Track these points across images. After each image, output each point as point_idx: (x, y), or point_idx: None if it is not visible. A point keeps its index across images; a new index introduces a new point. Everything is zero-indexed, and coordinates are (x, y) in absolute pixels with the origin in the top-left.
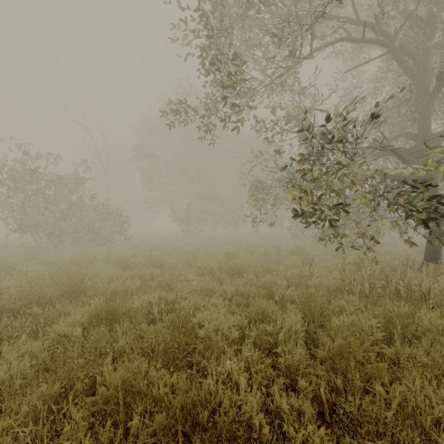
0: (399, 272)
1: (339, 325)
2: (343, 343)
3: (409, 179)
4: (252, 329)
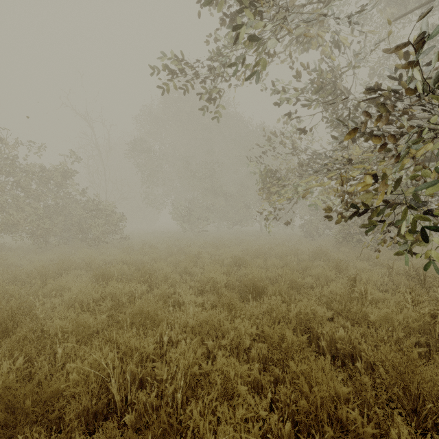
0: None
1: None
2: None
3: None
4: None
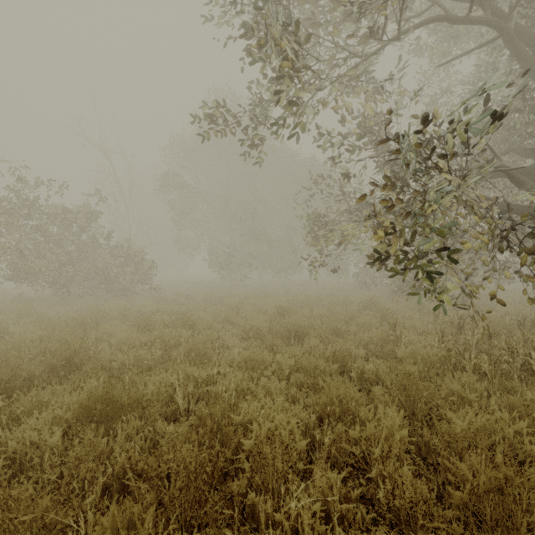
0: (521, 336)
1: (464, 428)
2: (494, 477)
3: (527, 209)
4: (327, 433)
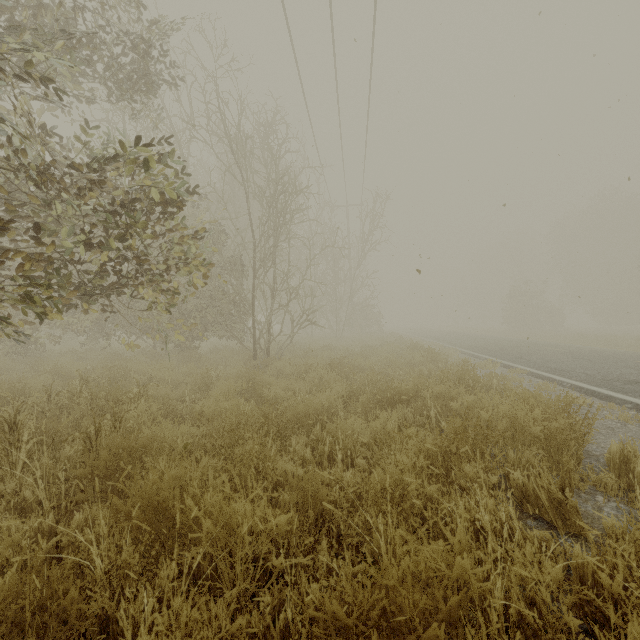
0: None
1: None
2: None
3: None
4: None
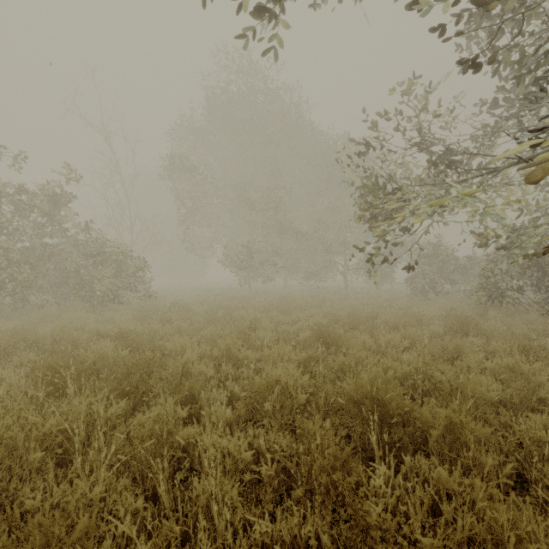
0: None
1: None
2: None
3: None
4: None
